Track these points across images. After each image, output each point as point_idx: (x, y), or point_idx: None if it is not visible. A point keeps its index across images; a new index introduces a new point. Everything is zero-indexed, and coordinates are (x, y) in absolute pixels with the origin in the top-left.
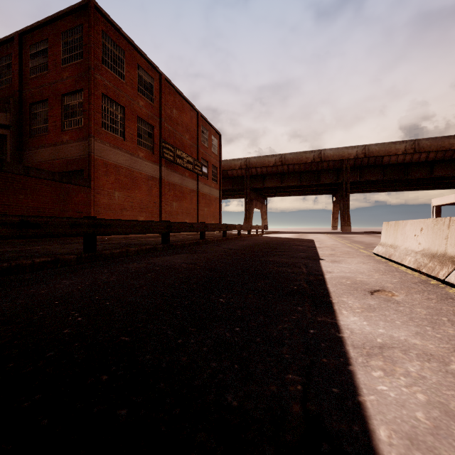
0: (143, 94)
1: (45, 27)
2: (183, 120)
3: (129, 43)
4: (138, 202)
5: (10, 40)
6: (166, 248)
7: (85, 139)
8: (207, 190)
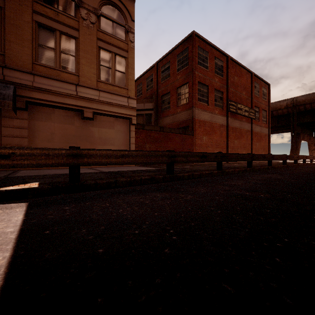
0: (217, 74)
1: (168, 55)
2: (241, 82)
3: (210, 46)
4: (215, 142)
5: (152, 67)
6: (251, 170)
7: (189, 109)
8: (258, 129)
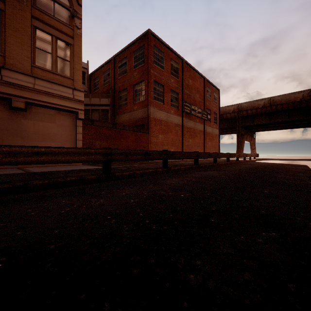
0: (173, 75)
1: (125, 51)
2: (195, 85)
3: (166, 47)
4: (171, 140)
5: (109, 61)
6: (197, 167)
7: (145, 107)
8: (210, 130)
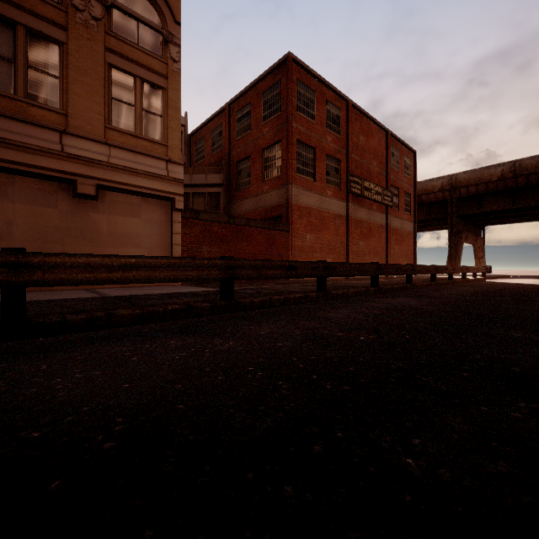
0: (331, 129)
1: (248, 92)
2: (370, 146)
3: (319, 81)
4: (327, 244)
5: (221, 111)
6: (376, 291)
7: (283, 187)
8: (397, 224)
